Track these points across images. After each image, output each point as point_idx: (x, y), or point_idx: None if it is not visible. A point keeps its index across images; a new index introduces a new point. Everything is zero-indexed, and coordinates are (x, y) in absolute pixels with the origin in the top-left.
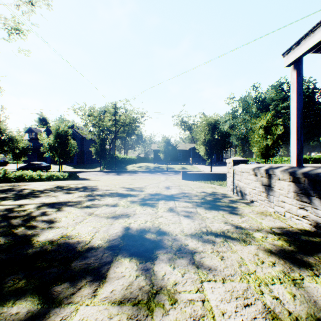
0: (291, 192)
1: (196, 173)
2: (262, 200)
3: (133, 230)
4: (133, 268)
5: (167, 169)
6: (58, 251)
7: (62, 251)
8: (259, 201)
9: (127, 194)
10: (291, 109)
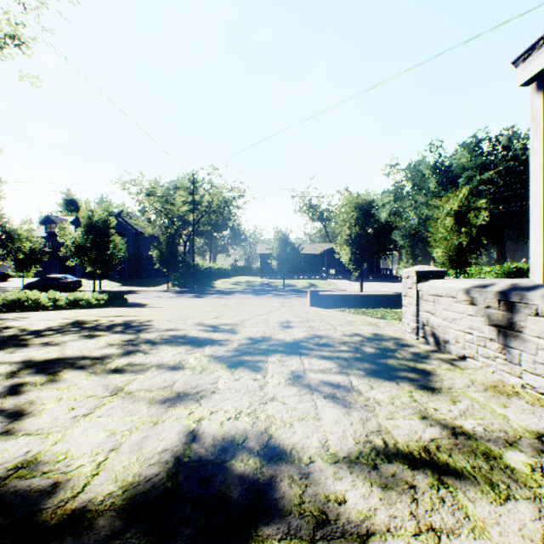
0: None
1: (336, 294)
2: (488, 358)
3: (204, 443)
4: None
5: (283, 288)
6: None
7: None
8: (480, 359)
9: (206, 339)
10: (532, 170)
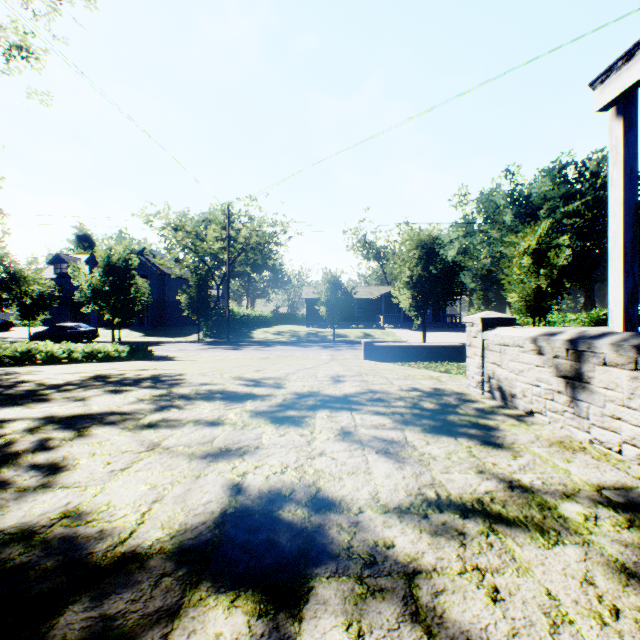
0: (639, 397)
1: (394, 346)
2: (556, 412)
3: (249, 495)
4: (238, 636)
5: (333, 338)
6: (37, 566)
7: (48, 568)
8: (548, 414)
9: (246, 394)
10: (611, 205)
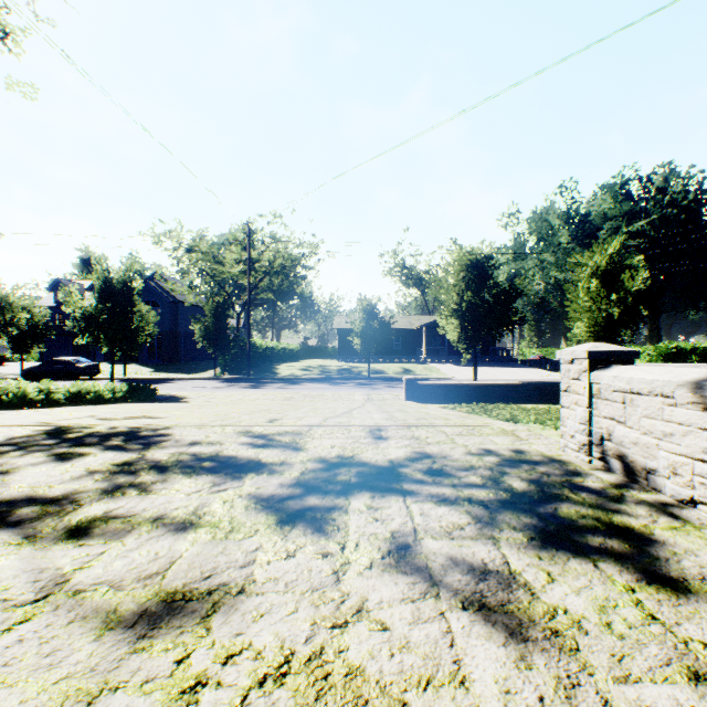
0: None
1: (441, 384)
2: None
3: None
4: None
5: (369, 374)
6: None
7: None
8: None
9: (249, 461)
10: None
